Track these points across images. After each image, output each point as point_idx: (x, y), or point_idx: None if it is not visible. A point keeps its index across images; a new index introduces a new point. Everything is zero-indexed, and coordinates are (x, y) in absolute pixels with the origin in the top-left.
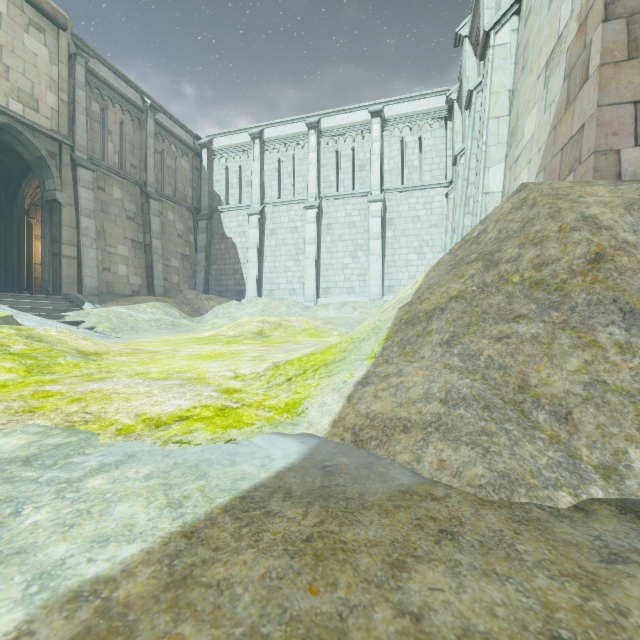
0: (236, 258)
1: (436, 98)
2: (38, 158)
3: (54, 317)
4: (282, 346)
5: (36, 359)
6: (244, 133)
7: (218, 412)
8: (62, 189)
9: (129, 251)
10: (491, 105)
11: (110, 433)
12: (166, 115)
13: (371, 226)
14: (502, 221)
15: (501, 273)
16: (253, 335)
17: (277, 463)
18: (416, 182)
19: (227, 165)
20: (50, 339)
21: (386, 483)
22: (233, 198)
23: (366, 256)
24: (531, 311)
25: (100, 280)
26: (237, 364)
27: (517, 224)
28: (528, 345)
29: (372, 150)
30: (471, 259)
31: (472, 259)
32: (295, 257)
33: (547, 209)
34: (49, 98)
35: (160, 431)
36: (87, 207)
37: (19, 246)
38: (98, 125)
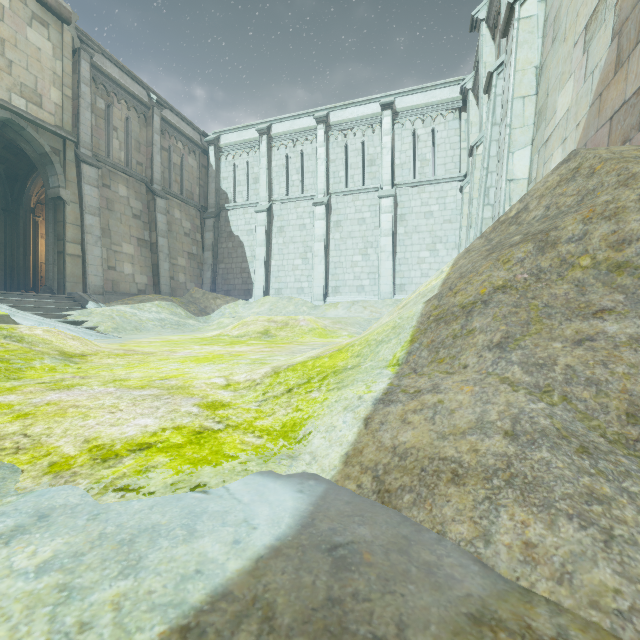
0: (243, 256)
1: (450, 88)
2: (42, 155)
3: (56, 316)
4: (287, 347)
5: (7, 362)
6: (251, 129)
7: (192, 437)
8: (66, 186)
9: (135, 249)
10: (516, 84)
11: (38, 470)
12: (173, 112)
13: (382, 222)
14: (549, 197)
15: (562, 255)
16: (258, 335)
17: (258, 537)
18: (429, 176)
19: (234, 162)
20: (32, 339)
21: (440, 593)
22: (240, 195)
23: (376, 253)
24: (618, 302)
25: (105, 279)
26: (233, 368)
27: (571, 198)
28: (627, 350)
29: (383, 144)
30: (515, 241)
31: (516, 241)
32: (303, 255)
33: (614, 177)
34: (53, 93)
35: (104, 468)
36: (92, 204)
37: (25, 245)
38: (103, 121)
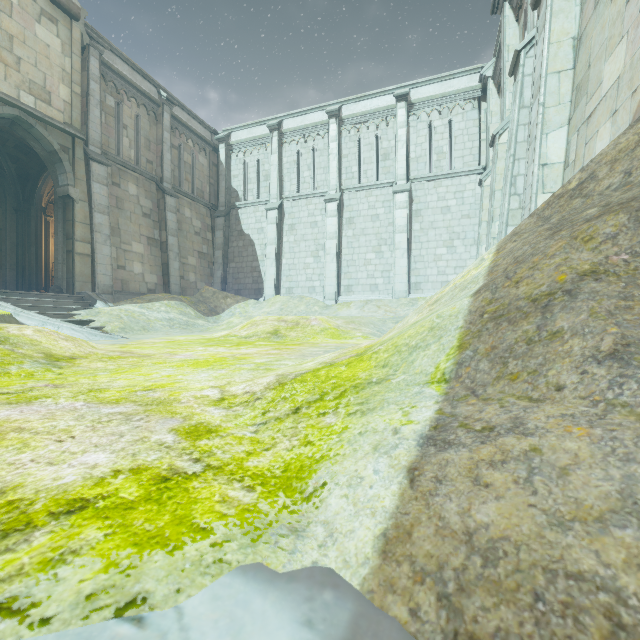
0: (254, 255)
1: (468, 77)
2: (51, 153)
3: (63, 316)
4: (297, 349)
5: None
6: (262, 125)
7: (152, 488)
8: (75, 184)
9: (145, 248)
10: (550, 58)
11: None
12: (183, 109)
13: (396, 218)
14: (626, 162)
15: None
16: (267, 335)
17: None
18: (446, 170)
19: (245, 159)
20: (19, 340)
21: None
22: (251, 193)
23: (391, 251)
24: None
25: (114, 278)
26: (232, 375)
27: None
28: None
29: (397, 137)
30: (591, 215)
31: (594, 215)
32: (315, 253)
33: None
34: (62, 90)
35: None
36: (101, 203)
37: (36, 244)
38: (113, 119)
